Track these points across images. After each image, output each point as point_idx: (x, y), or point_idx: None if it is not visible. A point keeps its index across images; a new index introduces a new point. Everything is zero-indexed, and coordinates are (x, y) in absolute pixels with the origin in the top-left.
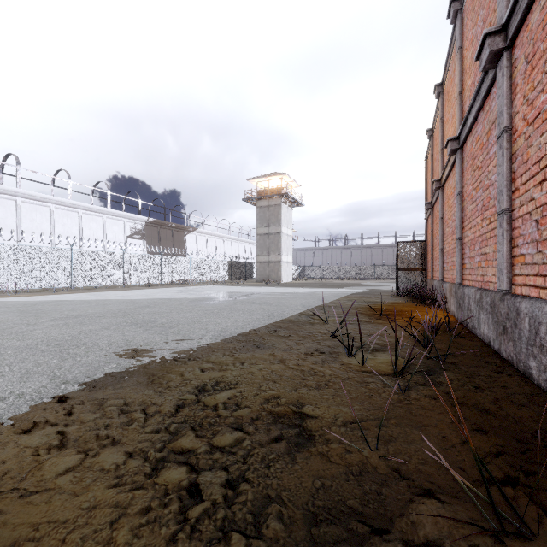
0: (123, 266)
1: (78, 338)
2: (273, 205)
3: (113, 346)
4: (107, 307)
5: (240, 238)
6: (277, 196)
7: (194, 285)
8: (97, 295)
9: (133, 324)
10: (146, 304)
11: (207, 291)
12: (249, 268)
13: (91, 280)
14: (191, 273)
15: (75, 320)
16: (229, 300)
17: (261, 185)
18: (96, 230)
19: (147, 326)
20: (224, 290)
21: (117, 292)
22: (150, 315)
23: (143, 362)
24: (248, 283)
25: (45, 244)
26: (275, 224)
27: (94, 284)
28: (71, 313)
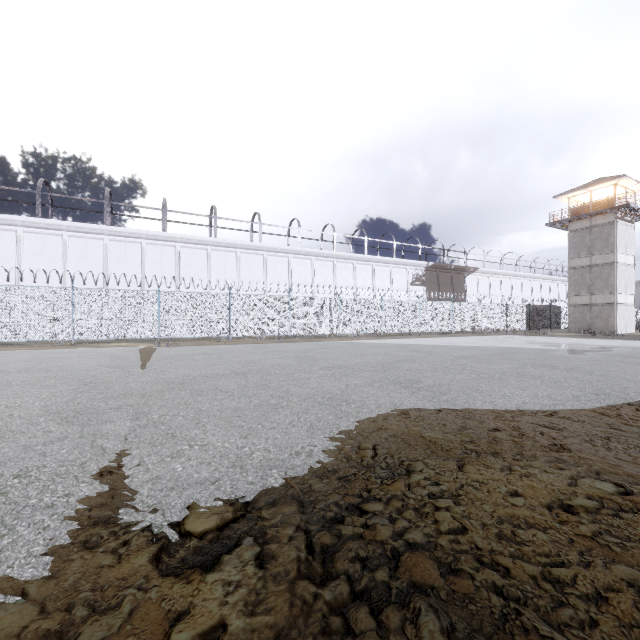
0: (419, 314)
1: (520, 371)
2: (599, 225)
3: (570, 379)
4: (468, 351)
5: (533, 275)
6: (606, 211)
7: (492, 335)
8: (424, 341)
9: (540, 366)
10: (500, 351)
11: (532, 342)
12: (555, 314)
13: (394, 327)
14: (482, 320)
15: (474, 359)
16: (591, 352)
17: (574, 200)
18: (384, 280)
19: (560, 369)
20: (550, 341)
21: (433, 339)
22: (536, 361)
23: (633, 391)
24: (556, 333)
25: (350, 295)
26: (603, 251)
27: (401, 331)
28: (453, 354)
